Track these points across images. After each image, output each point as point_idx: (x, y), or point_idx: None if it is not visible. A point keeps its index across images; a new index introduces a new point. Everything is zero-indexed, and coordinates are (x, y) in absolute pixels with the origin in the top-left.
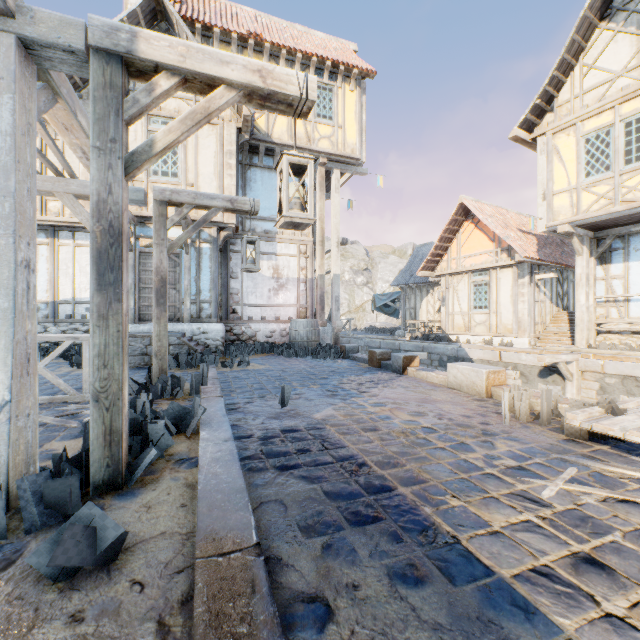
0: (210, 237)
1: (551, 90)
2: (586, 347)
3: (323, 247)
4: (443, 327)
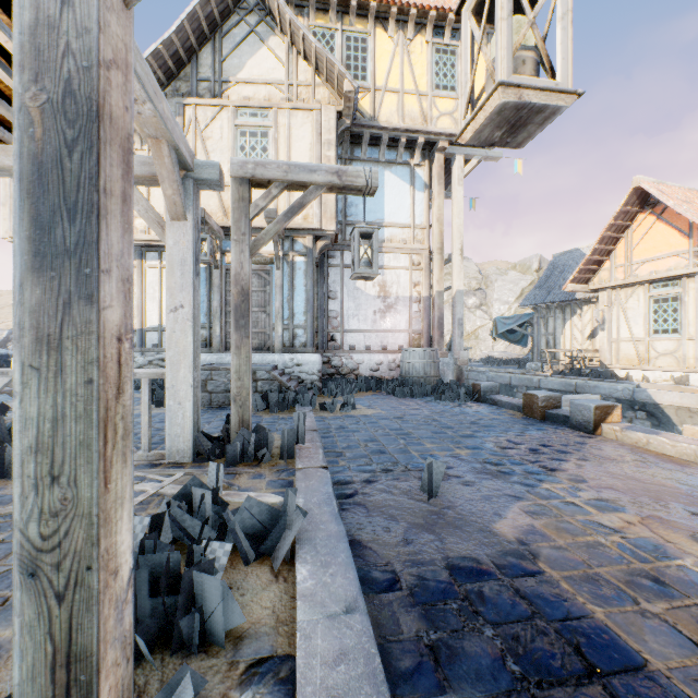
0: (305, 248)
1: None
2: None
3: (442, 256)
4: (602, 359)
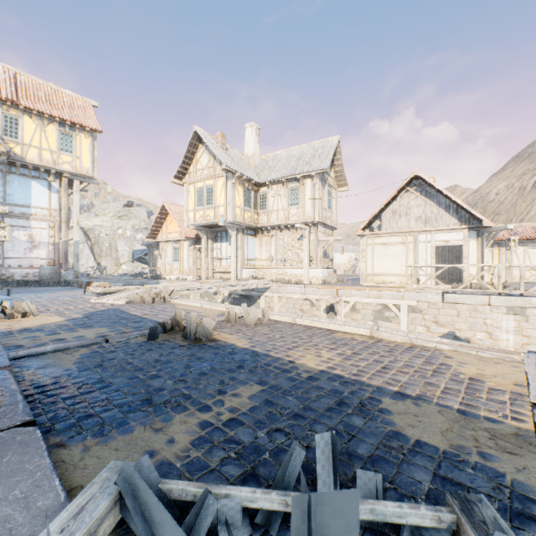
0: None
1: (185, 166)
2: (205, 279)
3: (67, 225)
4: (161, 271)
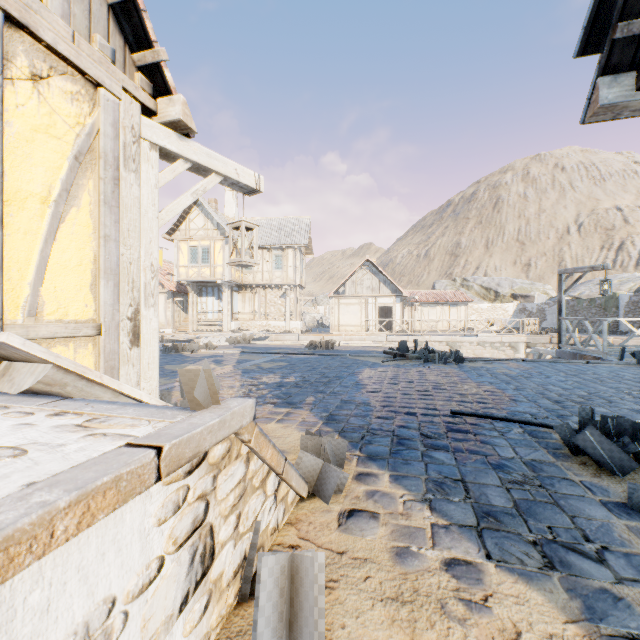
0: None
1: (179, 224)
2: (193, 331)
3: None
4: None
